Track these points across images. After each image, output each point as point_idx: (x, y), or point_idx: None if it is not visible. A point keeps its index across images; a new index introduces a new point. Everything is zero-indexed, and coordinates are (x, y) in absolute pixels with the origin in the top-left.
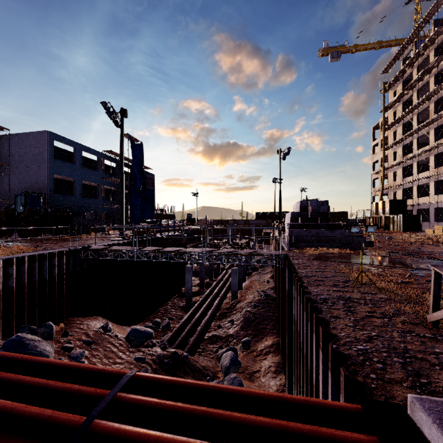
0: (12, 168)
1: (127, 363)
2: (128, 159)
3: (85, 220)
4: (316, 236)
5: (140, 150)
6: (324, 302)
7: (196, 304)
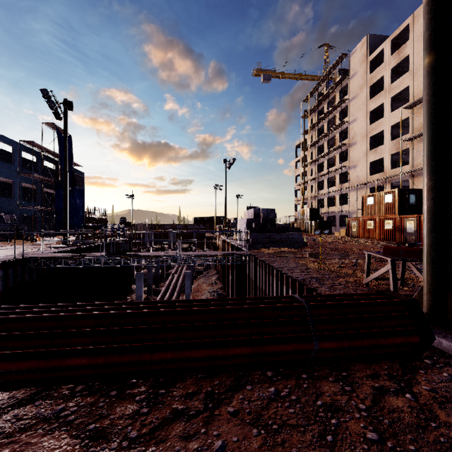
0: None
1: None
2: (54, 153)
3: (3, 224)
4: (269, 238)
5: (68, 144)
6: (304, 281)
7: None
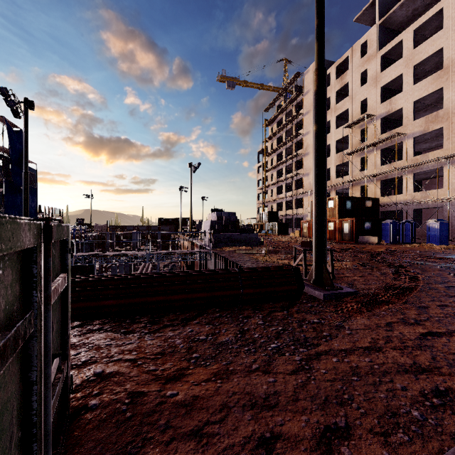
0: None
1: None
2: (3, 148)
3: None
4: (230, 238)
5: (19, 139)
6: None
7: None
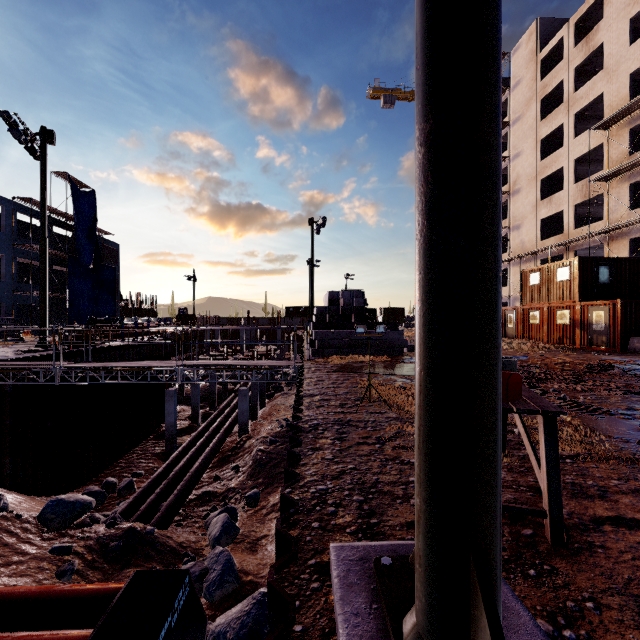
0: None
1: (33, 561)
2: (66, 215)
3: None
4: (347, 339)
5: (89, 202)
6: (313, 429)
7: (181, 448)
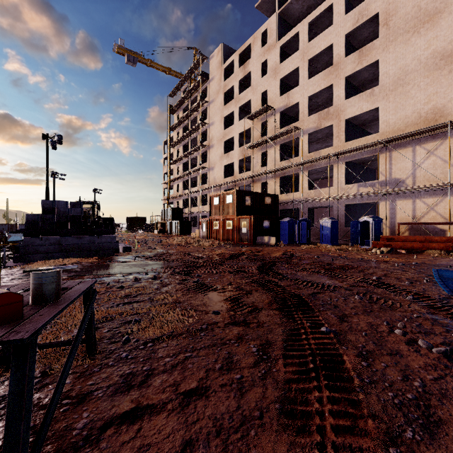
0: None
1: None
2: None
3: None
4: (57, 244)
5: None
6: None
7: None
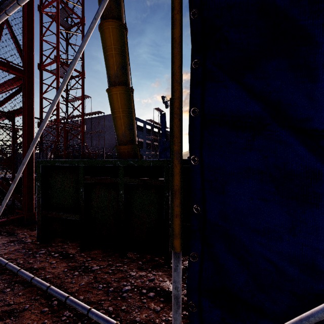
0: (105, 133)
1: None
2: (158, 123)
3: None
4: None
5: (164, 117)
6: None
7: None
